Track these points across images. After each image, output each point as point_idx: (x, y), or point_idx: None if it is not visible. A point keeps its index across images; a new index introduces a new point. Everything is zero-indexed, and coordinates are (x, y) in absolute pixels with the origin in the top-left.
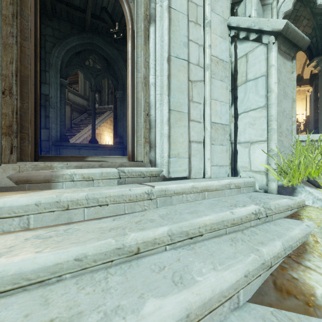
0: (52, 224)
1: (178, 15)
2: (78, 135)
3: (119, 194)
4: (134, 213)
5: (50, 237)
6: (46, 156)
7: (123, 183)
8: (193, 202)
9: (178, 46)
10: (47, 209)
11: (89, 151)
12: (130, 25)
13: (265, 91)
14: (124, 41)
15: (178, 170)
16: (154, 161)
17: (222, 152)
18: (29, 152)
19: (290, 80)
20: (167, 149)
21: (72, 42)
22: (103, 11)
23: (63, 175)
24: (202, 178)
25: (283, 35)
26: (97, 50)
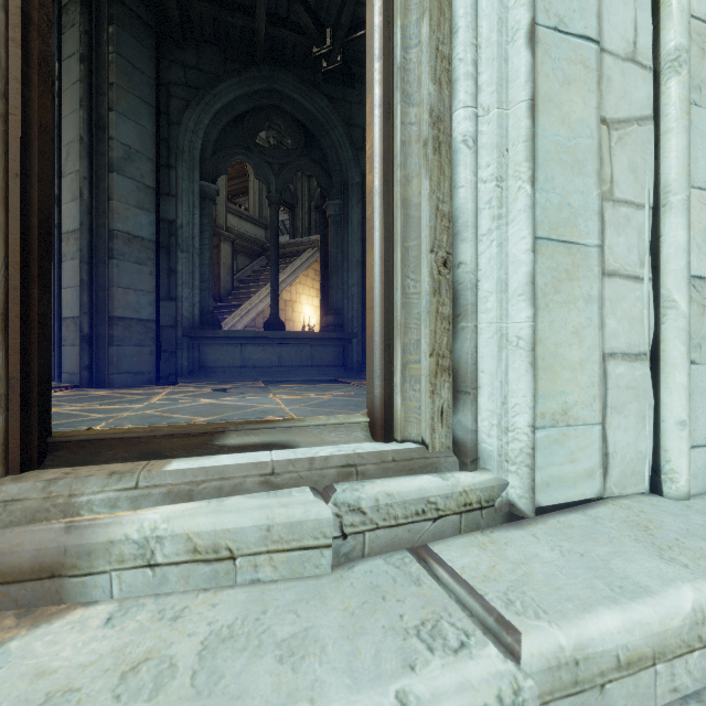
0: None
1: None
2: (245, 305)
3: None
4: None
5: None
6: (76, 439)
7: (355, 554)
8: None
9: None
10: None
11: (265, 349)
12: None
13: None
14: (346, 75)
15: (566, 474)
16: (472, 447)
17: None
18: None
19: None
20: (529, 400)
21: (226, 92)
22: (296, 2)
23: (109, 544)
24: (651, 499)
25: None
26: (282, 106)
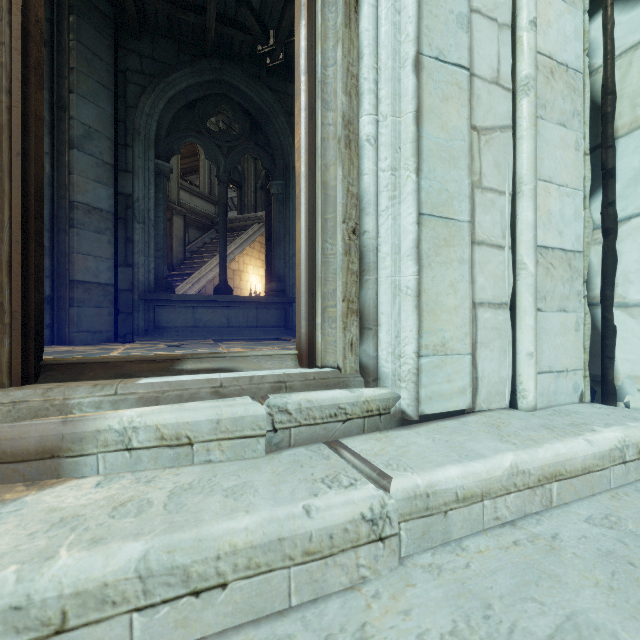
0: None
1: None
2: (196, 274)
3: (268, 539)
4: (321, 599)
5: None
6: (63, 363)
7: (284, 444)
8: (521, 530)
9: (442, 26)
10: None
11: (215, 311)
12: None
13: None
14: (287, 71)
15: (444, 391)
16: (373, 369)
17: (565, 331)
18: (5, 359)
19: None
20: (415, 334)
21: (179, 80)
22: (243, 6)
23: (96, 433)
24: (508, 411)
25: None
26: (230, 95)
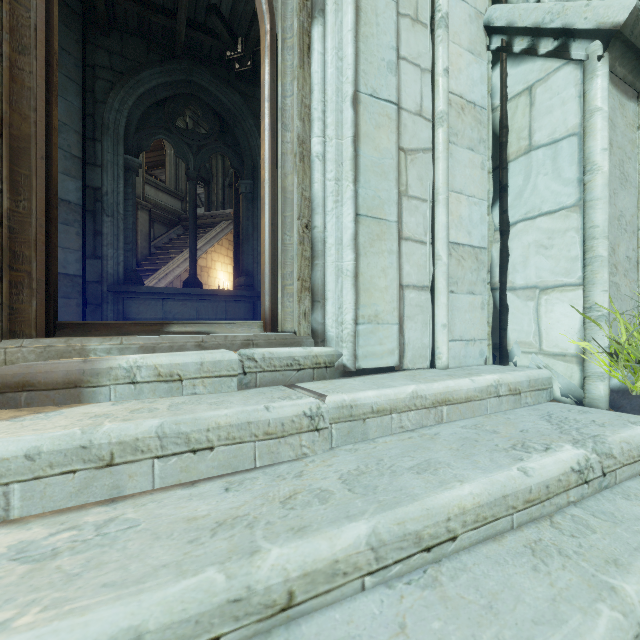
0: (70, 503)
1: (376, 1)
2: (163, 269)
3: (241, 422)
4: (276, 464)
5: (52, 556)
6: (75, 323)
7: (251, 385)
8: (416, 432)
9: (376, 71)
10: (56, 467)
11: (184, 304)
12: (268, 24)
13: (577, 170)
14: (255, 76)
15: (377, 351)
16: (321, 333)
17: (473, 309)
18: (33, 316)
19: (633, 144)
20: (352, 305)
21: (148, 79)
22: (213, 14)
23: (109, 369)
24: (428, 370)
25: (624, 38)
26: (200, 96)
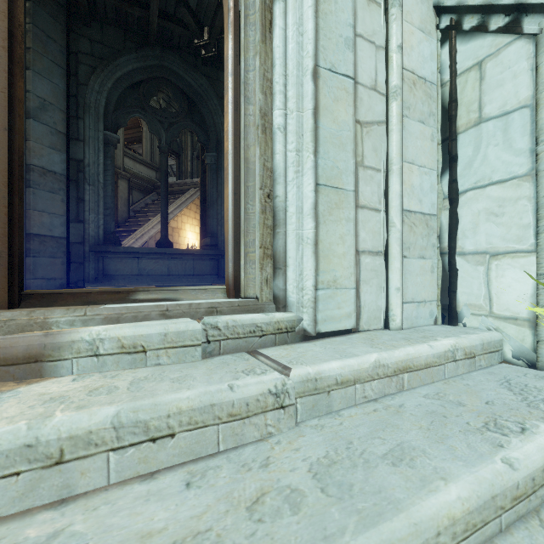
0: (13, 510)
1: None
2: (140, 230)
3: (203, 405)
4: (241, 446)
5: None
6: (40, 293)
7: (215, 353)
8: (380, 403)
9: (334, 46)
10: None
11: (157, 262)
12: (231, 1)
13: (530, 140)
14: (219, 62)
15: (335, 315)
16: (283, 299)
17: (424, 272)
18: None
19: None
20: (313, 272)
21: (125, 64)
22: (181, 5)
23: (71, 343)
24: (383, 331)
25: None
26: (171, 79)
